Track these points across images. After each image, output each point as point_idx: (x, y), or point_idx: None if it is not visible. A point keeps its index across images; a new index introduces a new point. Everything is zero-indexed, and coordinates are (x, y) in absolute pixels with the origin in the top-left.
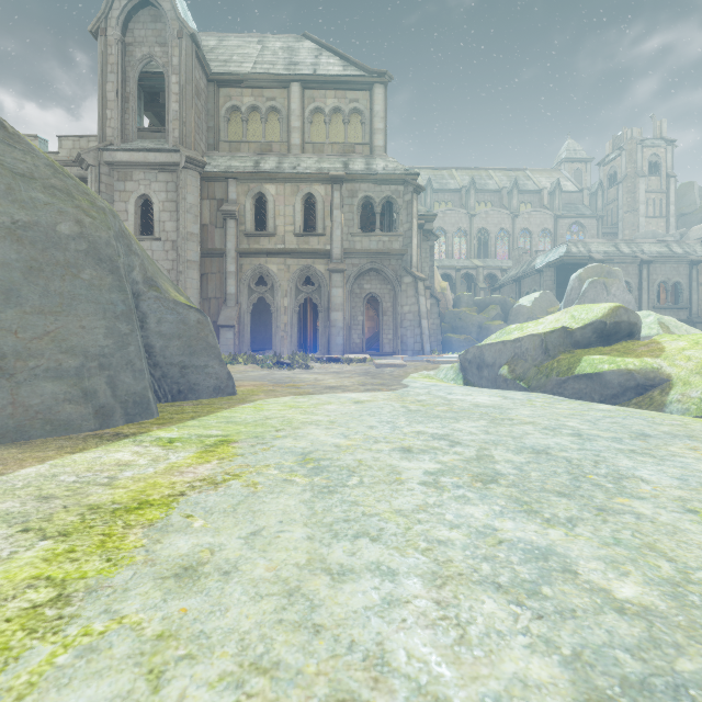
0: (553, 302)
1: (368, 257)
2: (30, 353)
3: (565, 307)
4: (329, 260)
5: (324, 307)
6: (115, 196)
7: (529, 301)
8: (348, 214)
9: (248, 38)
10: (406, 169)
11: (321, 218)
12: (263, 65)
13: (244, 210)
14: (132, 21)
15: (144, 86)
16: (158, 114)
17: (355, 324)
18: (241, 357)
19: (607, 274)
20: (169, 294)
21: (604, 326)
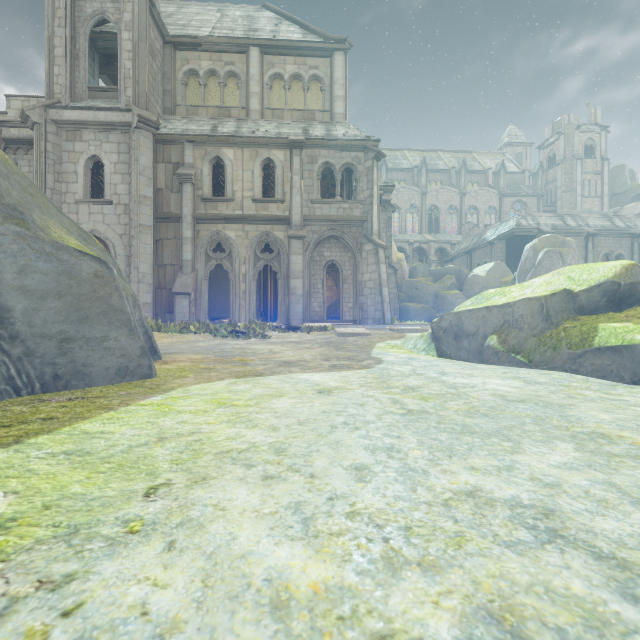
0: (506, 272)
1: (328, 224)
2: None
3: (519, 277)
4: (289, 227)
5: (283, 275)
6: (63, 157)
7: (483, 271)
8: (308, 180)
9: (208, 7)
10: (366, 135)
11: (281, 184)
12: (222, 30)
13: (200, 174)
14: None
15: (97, 46)
16: (115, 79)
17: (315, 292)
18: (194, 325)
19: (561, 244)
20: (47, 233)
21: (618, 287)
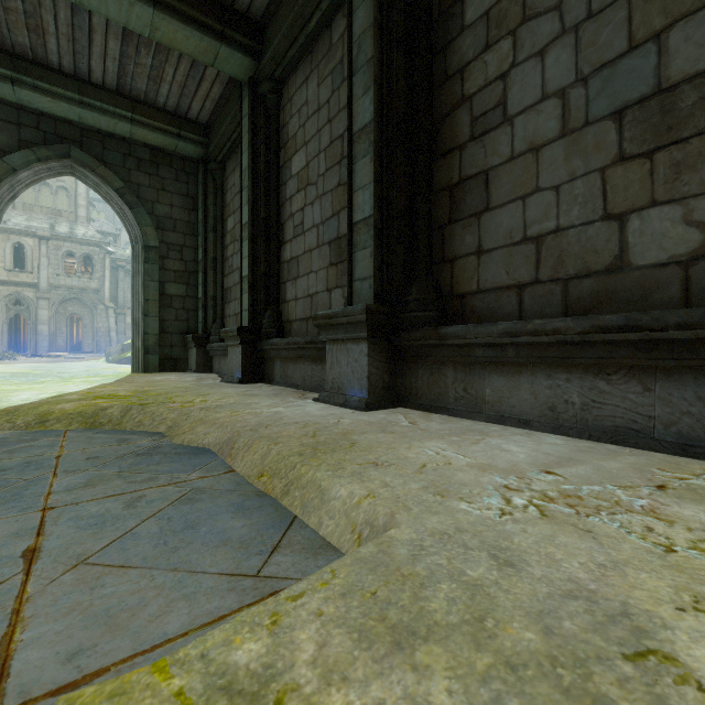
0: None
1: (70, 290)
2: None
3: None
4: (37, 290)
5: (33, 321)
6: None
7: None
8: (54, 261)
9: None
10: (101, 238)
11: (31, 261)
12: None
13: None
14: None
15: None
16: None
17: (61, 333)
18: None
19: None
20: None
21: None
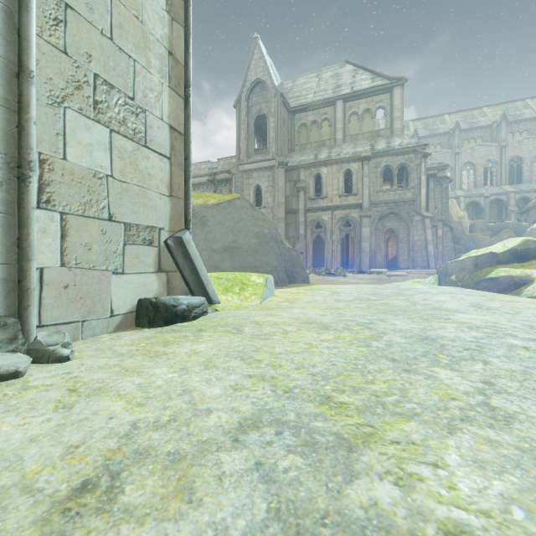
0: None
1: (387, 205)
2: (261, 266)
3: None
4: (361, 209)
5: (357, 239)
6: (244, 187)
7: None
8: (373, 179)
9: (310, 75)
10: (416, 142)
11: (356, 184)
12: (319, 93)
13: (308, 185)
14: (251, 94)
15: (255, 123)
16: (261, 135)
17: (379, 249)
18: (308, 270)
19: None
20: (286, 245)
21: (516, 251)
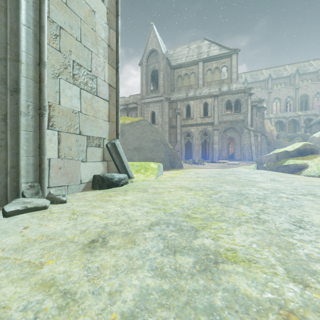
0: None
1: (228, 123)
2: (155, 158)
3: None
4: (213, 126)
5: (211, 143)
6: (145, 112)
7: (318, 134)
8: (220, 108)
9: (183, 46)
10: (245, 87)
11: (210, 110)
12: (189, 57)
13: (182, 111)
14: (149, 57)
15: (151, 75)
16: (155, 81)
17: (223, 149)
18: (182, 161)
19: None
20: (170, 146)
21: (299, 150)
